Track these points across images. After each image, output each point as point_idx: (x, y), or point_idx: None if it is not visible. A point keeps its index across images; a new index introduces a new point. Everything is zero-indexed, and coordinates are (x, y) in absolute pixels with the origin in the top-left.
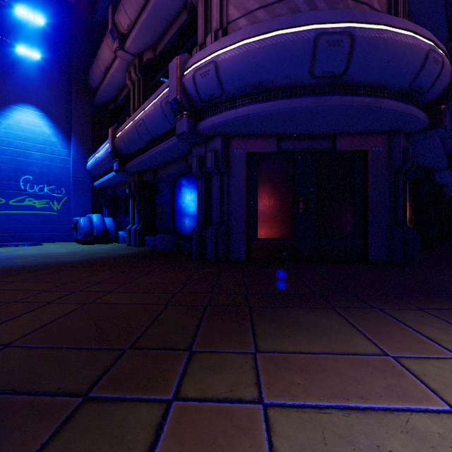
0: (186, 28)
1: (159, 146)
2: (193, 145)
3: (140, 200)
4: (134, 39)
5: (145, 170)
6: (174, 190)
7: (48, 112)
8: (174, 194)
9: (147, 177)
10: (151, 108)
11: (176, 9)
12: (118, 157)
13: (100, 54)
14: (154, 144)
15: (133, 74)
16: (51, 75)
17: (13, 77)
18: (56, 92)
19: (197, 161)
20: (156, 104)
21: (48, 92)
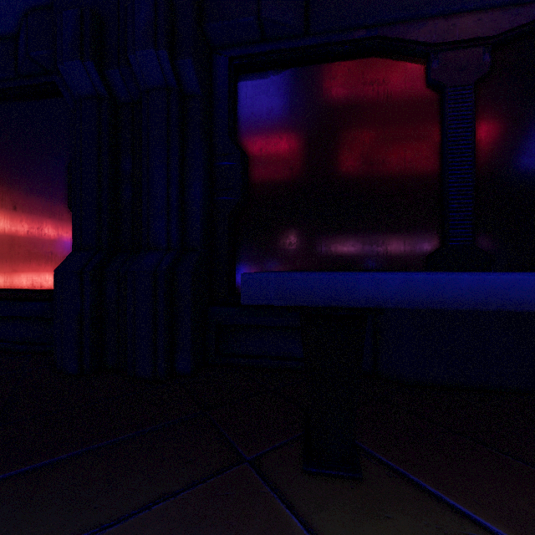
0: None
1: None
2: None
3: None
4: None
5: None
6: None
7: None
8: None
9: None
10: None
11: None
12: None
13: None
14: None
15: None
16: None
17: None
18: None
19: None
20: None
21: None
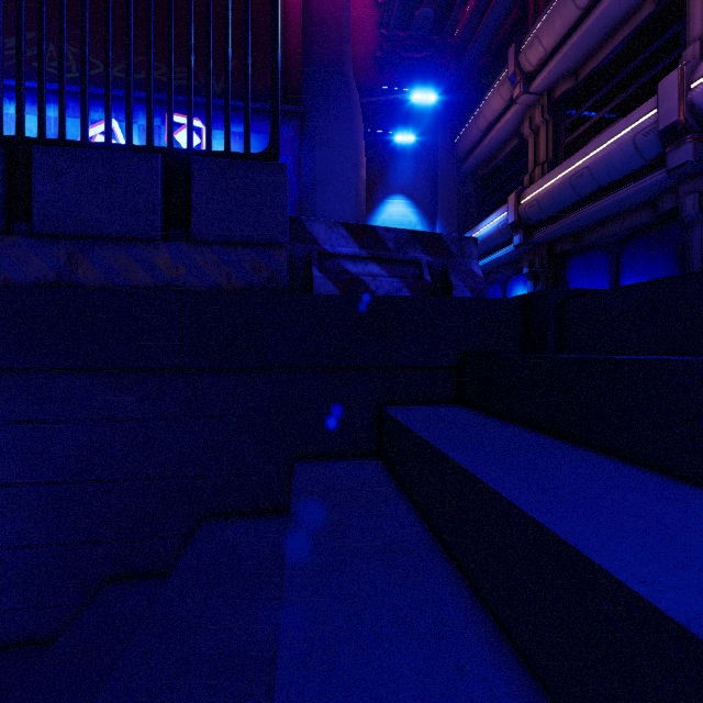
0: (646, 25)
1: (613, 195)
2: (681, 181)
3: (547, 280)
4: (549, 73)
5: (560, 238)
6: (618, 254)
7: (414, 198)
8: (619, 260)
9: (563, 247)
10: (609, 149)
11: (632, 6)
12: (522, 227)
13: (484, 109)
14: (596, 196)
15: (539, 118)
16: (416, 156)
17: (386, 169)
18: (421, 174)
19: (695, 199)
20: (621, 141)
21: (414, 176)
